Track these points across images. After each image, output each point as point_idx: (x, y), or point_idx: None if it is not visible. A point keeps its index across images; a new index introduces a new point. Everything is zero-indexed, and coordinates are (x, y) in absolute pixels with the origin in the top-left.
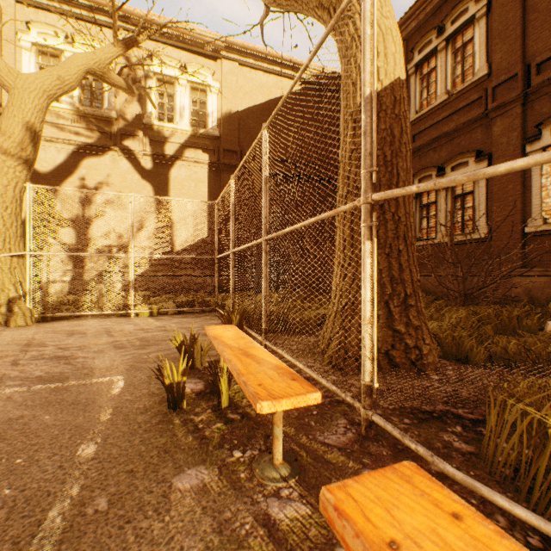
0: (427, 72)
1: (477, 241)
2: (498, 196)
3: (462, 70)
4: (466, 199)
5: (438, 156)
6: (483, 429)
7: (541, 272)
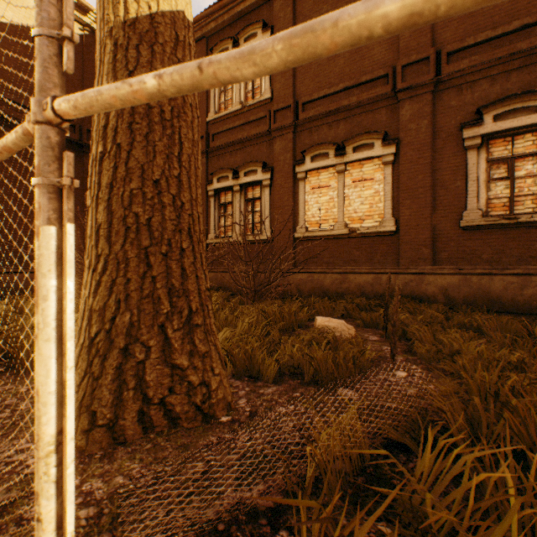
0: None
1: (264, 242)
2: (279, 205)
3: (253, 87)
4: (256, 203)
5: (234, 160)
6: (285, 531)
7: (305, 269)
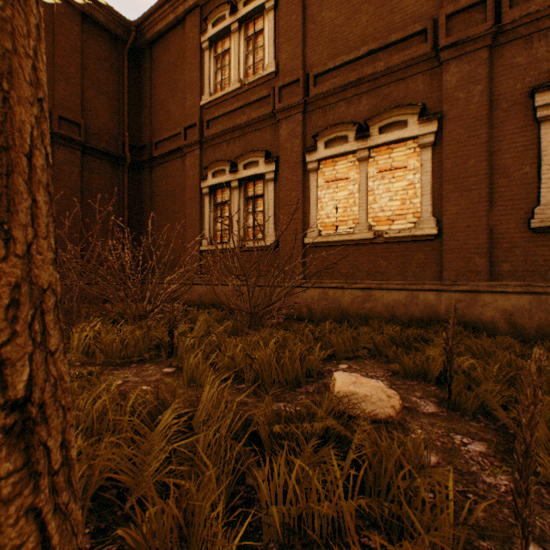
0: (222, 52)
1: (267, 248)
2: (285, 203)
3: (254, 61)
4: (257, 202)
5: (232, 150)
6: None
7: (318, 284)
